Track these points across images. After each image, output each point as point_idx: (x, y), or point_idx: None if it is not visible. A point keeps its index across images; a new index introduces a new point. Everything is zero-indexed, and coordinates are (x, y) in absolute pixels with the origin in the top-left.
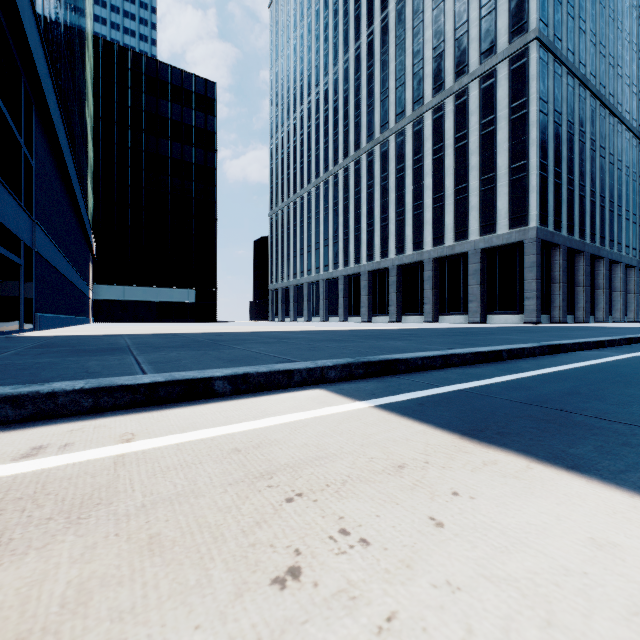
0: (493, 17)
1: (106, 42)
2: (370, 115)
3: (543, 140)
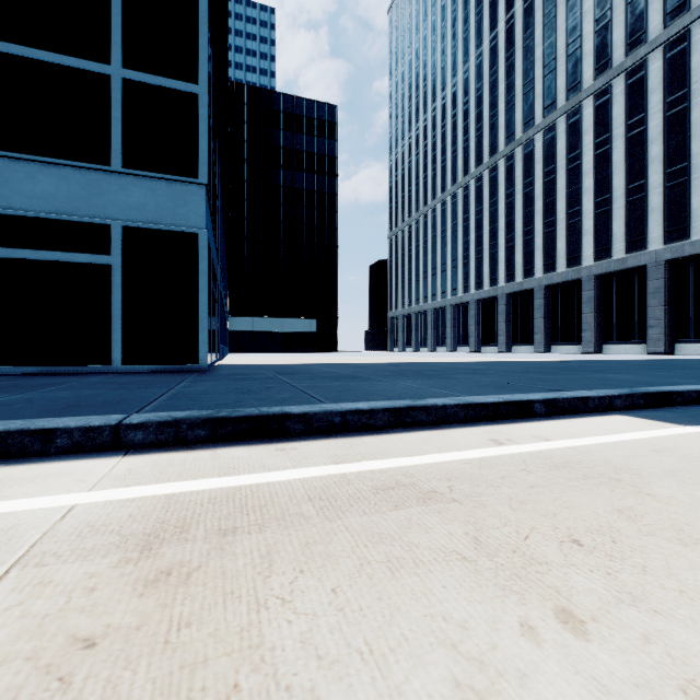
0: None
1: (238, 85)
2: (509, 113)
3: None
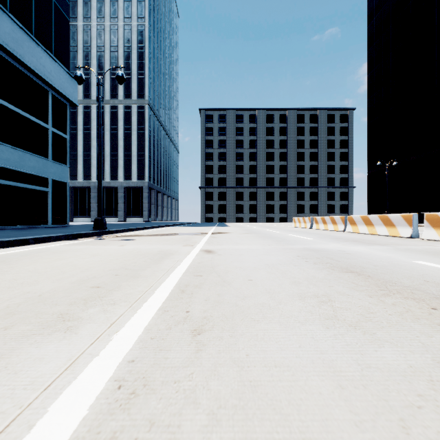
0: (130, 81)
1: None
2: None
3: (150, 146)
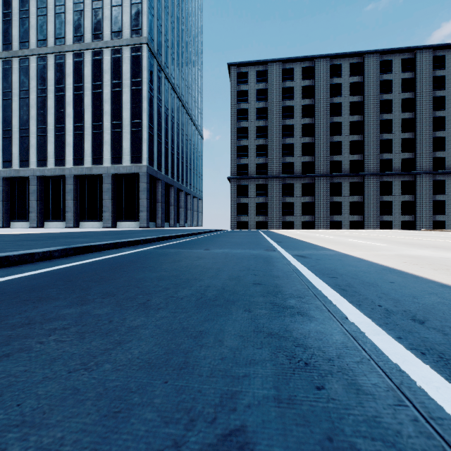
0: (121, 11)
1: None
2: (7, 24)
3: (151, 111)
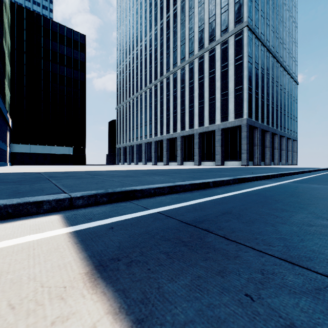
0: (227, 14)
1: (19, 6)
2: (168, 58)
3: (250, 76)
